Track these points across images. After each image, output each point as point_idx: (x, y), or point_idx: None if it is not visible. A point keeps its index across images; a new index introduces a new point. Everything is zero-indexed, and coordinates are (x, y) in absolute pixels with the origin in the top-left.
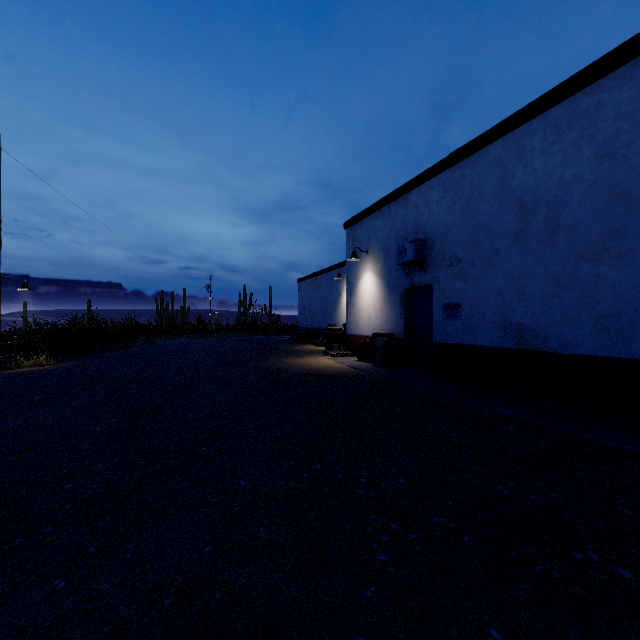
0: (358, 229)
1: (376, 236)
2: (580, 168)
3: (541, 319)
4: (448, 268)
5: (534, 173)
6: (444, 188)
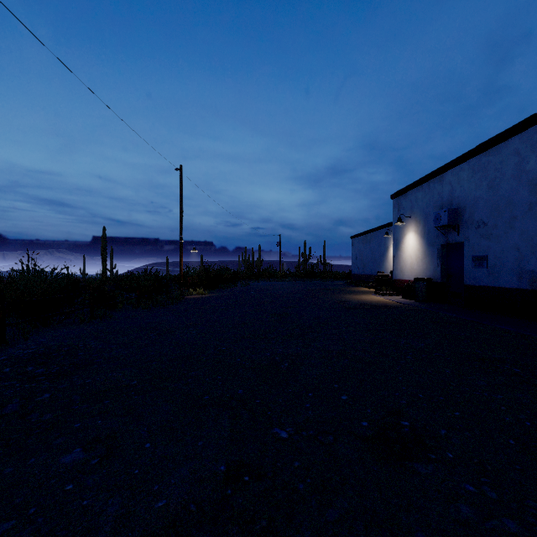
0: (402, 200)
1: (417, 205)
2: None
3: None
4: (476, 230)
5: None
6: (473, 170)
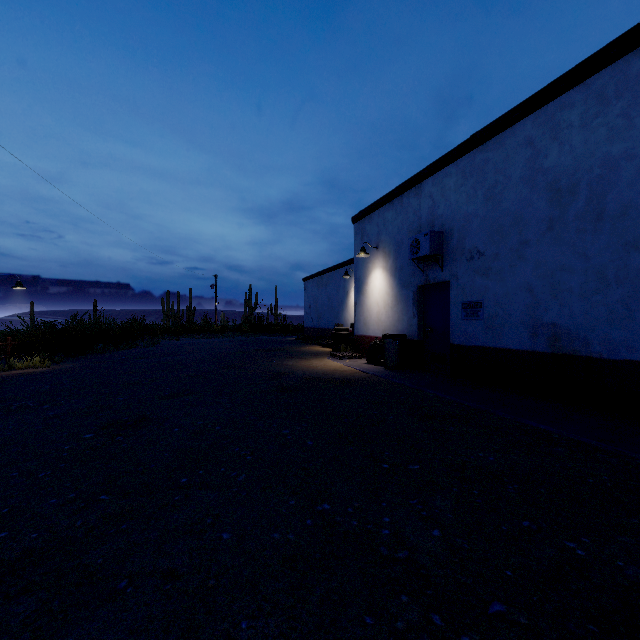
0: (367, 223)
1: (386, 230)
2: (631, 142)
3: (581, 319)
4: (468, 263)
5: (572, 151)
6: (463, 175)
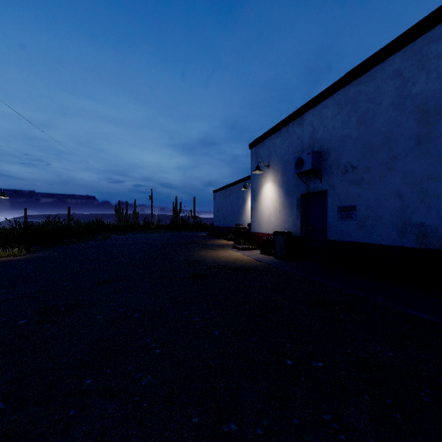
0: (260, 148)
1: (276, 152)
2: None
3: None
4: (343, 175)
5: (439, 77)
6: (339, 105)
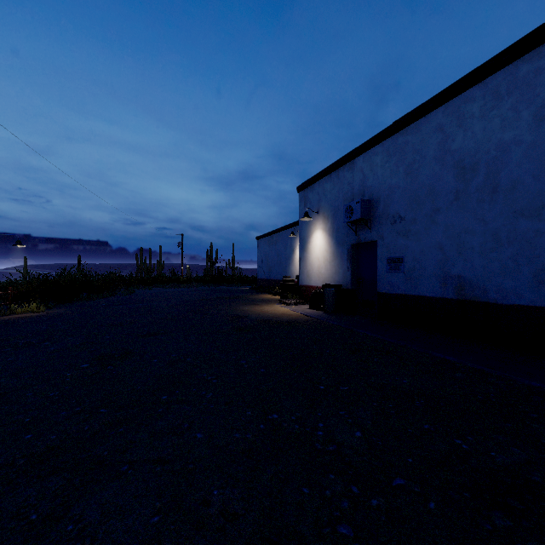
0: (309, 192)
1: (326, 198)
2: (519, 130)
3: (480, 272)
4: (392, 226)
5: (474, 137)
6: (388, 153)
